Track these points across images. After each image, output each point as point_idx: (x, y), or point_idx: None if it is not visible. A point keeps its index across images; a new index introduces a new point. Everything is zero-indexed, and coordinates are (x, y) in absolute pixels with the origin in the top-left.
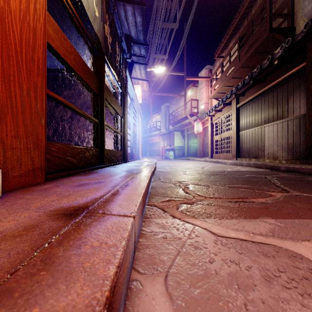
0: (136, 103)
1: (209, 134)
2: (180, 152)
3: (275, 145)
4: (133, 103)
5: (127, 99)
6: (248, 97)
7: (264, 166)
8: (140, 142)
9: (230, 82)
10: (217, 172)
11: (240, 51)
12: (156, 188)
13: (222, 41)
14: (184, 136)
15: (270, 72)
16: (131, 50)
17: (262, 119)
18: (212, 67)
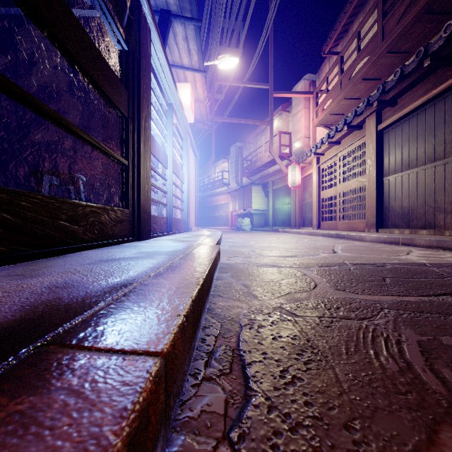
0: (181, 118)
1: (315, 188)
2: (261, 219)
3: None
4: (173, 114)
5: (149, 82)
6: (406, 105)
7: None
8: (192, 200)
9: (358, 89)
10: (423, 275)
11: (385, 20)
12: None
13: (339, 19)
14: (267, 193)
15: None
16: None
17: (448, 144)
18: (316, 76)
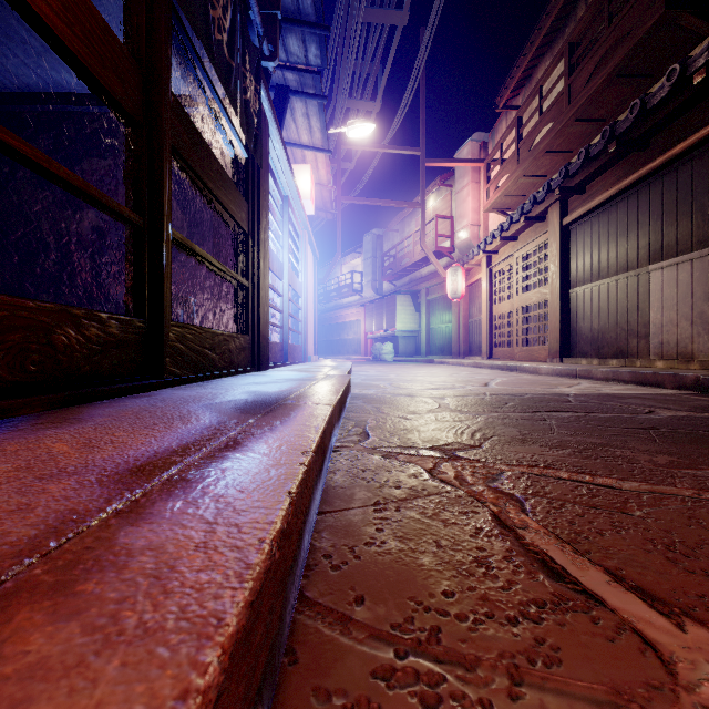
0: (298, 211)
1: (485, 300)
2: (410, 344)
3: (685, 319)
4: (289, 209)
5: (267, 185)
6: (596, 195)
7: (673, 380)
8: (310, 318)
9: (541, 164)
10: (548, 401)
11: (572, 77)
12: (348, 511)
13: (517, 63)
14: (418, 305)
15: (671, 116)
16: (281, 50)
17: (641, 250)
18: (489, 136)
